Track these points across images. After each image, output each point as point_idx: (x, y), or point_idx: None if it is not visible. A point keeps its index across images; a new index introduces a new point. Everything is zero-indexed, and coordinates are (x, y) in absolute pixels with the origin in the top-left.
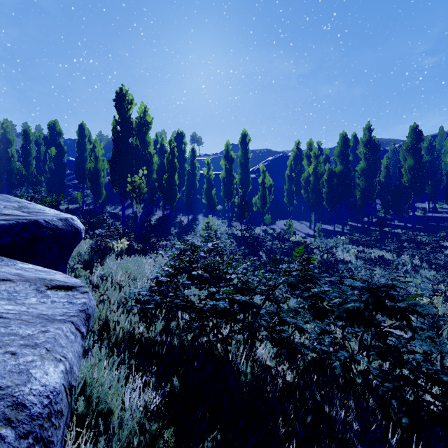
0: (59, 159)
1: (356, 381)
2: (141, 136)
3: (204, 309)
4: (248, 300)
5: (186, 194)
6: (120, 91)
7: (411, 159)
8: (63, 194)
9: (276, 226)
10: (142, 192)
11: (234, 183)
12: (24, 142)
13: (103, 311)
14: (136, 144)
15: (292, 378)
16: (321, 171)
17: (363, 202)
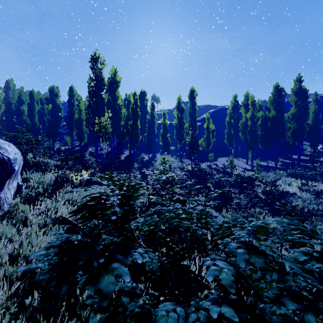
0: (53, 112)
1: None
2: (112, 92)
3: None
4: None
5: (147, 137)
6: (94, 54)
7: None
8: (59, 139)
9: (218, 162)
10: (107, 132)
11: (184, 128)
12: (30, 100)
13: None
14: (108, 98)
15: None
16: (258, 116)
17: (293, 142)
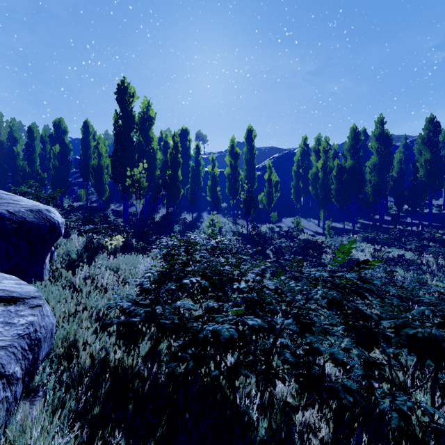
0: (62, 156)
1: (417, 434)
2: (144, 132)
3: (199, 338)
4: (266, 325)
5: (190, 191)
6: (121, 84)
7: (427, 152)
8: (68, 192)
9: (283, 224)
10: (142, 187)
11: (239, 179)
12: (28, 139)
13: (72, 326)
14: (139, 140)
15: (328, 433)
16: (331, 166)
17: (374, 199)
